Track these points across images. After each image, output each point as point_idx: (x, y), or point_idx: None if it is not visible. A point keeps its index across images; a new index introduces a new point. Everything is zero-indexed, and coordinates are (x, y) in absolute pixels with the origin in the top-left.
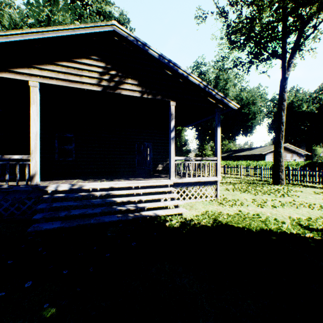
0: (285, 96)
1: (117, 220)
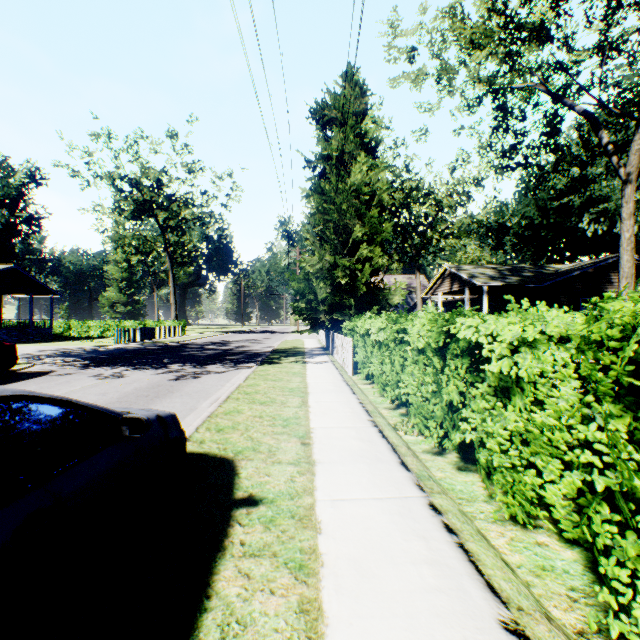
0: (621, 212)
1: None
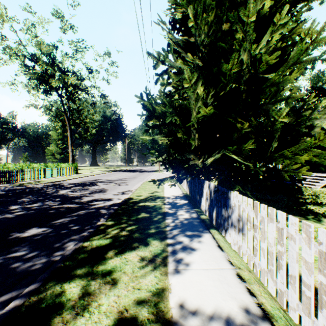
0: None
1: (287, 183)
